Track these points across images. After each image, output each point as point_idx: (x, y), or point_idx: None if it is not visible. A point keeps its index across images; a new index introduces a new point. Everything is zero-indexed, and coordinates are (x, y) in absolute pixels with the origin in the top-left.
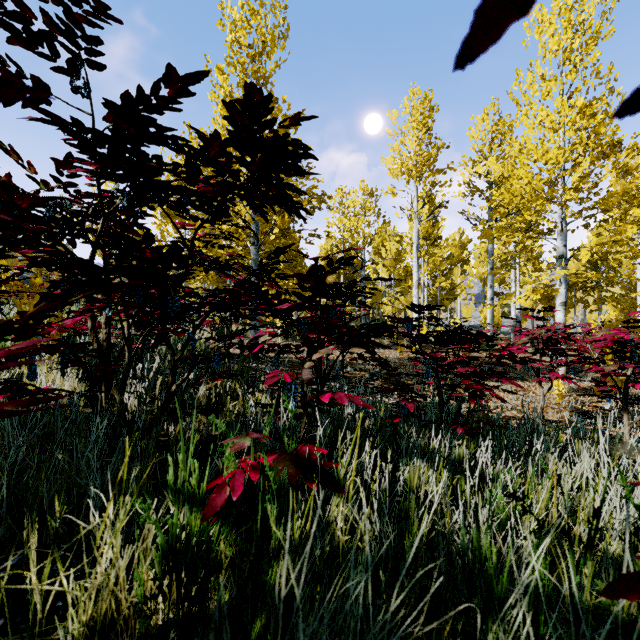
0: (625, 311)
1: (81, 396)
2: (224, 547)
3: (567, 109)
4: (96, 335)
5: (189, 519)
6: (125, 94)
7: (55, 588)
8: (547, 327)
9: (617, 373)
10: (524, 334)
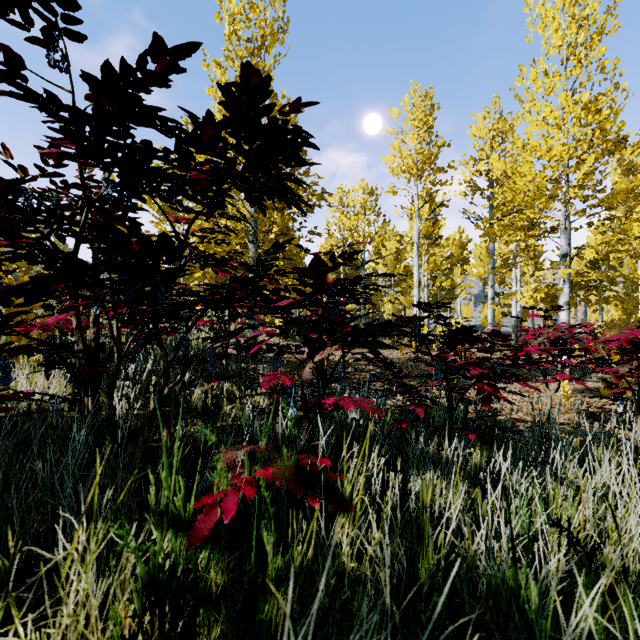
0: (628, 311)
1: (63, 401)
2: (215, 575)
3: (571, 105)
4: (82, 335)
5: (174, 545)
6: (105, 64)
7: (8, 638)
8: (555, 327)
9: (632, 374)
10: (531, 334)
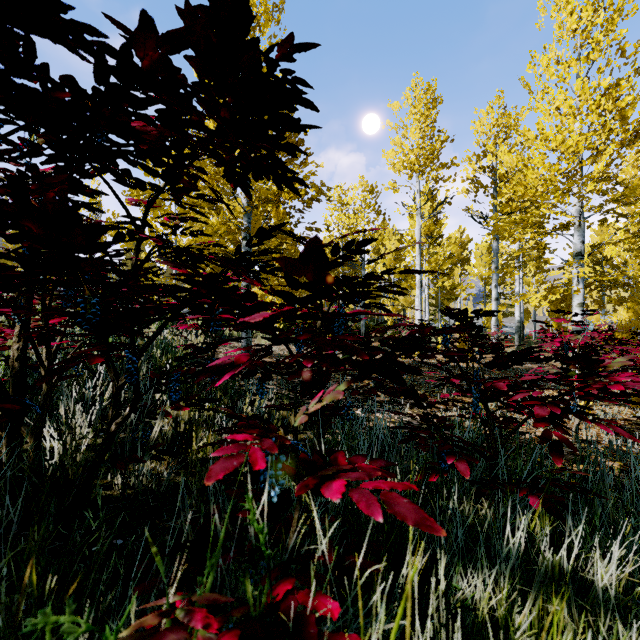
0: (639, 312)
1: None
2: None
3: (588, 92)
4: None
5: None
6: None
7: None
8: (588, 333)
9: None
10: (557, 341)
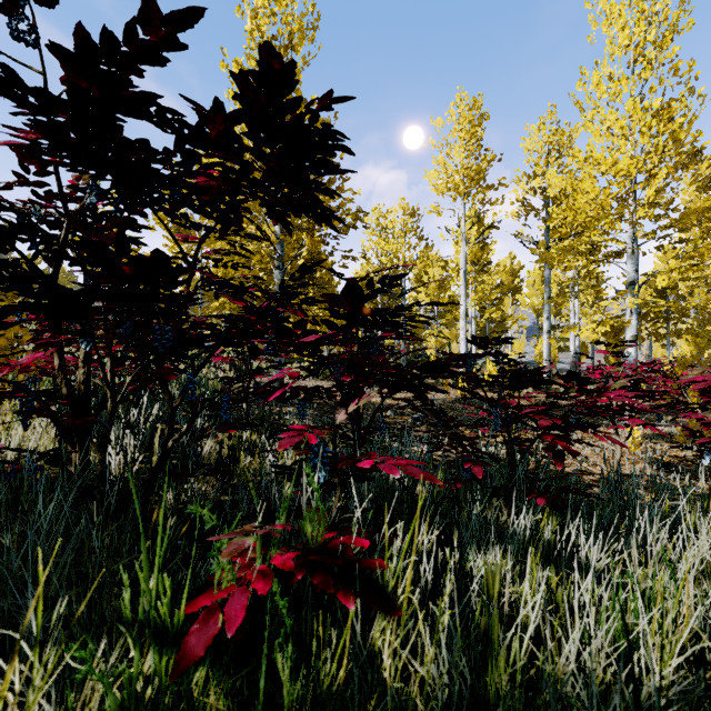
0: (701, 346)
1: (39, 459)
2: (217, 699)
3: (640, 113)
4: (65, 376)
5: (159, 667)
6: (77, 29)
7: None
8: (627, 364)
9: None
10: (598, 373)
